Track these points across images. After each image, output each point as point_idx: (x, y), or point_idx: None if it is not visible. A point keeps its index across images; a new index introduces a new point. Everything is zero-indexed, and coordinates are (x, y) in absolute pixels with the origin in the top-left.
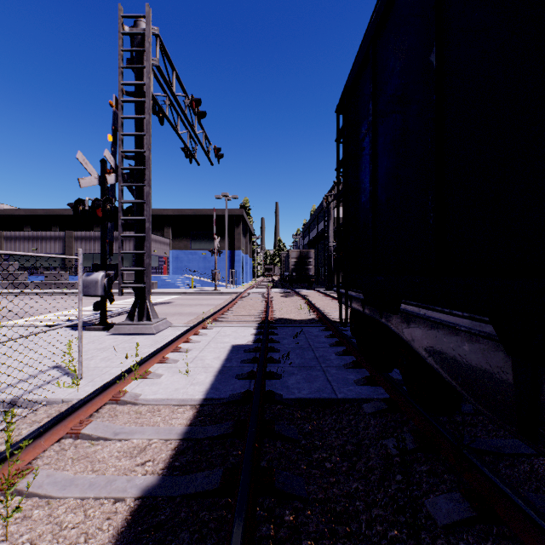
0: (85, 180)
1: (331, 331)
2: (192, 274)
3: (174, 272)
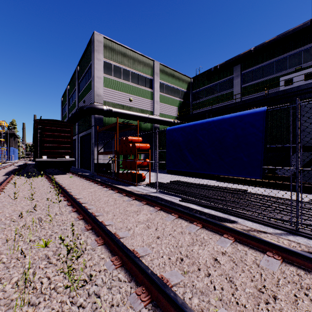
0: None
1: None
2: None
3: None
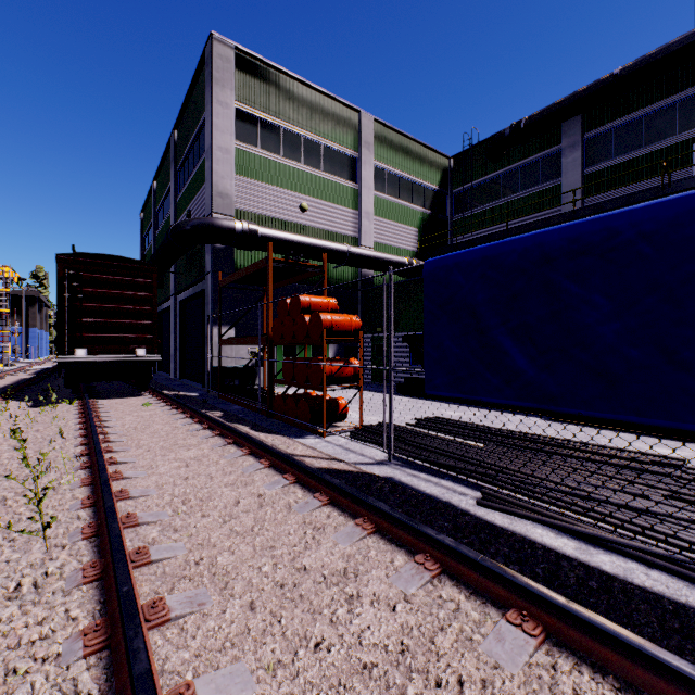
0: None
1: None
2: None
3: None
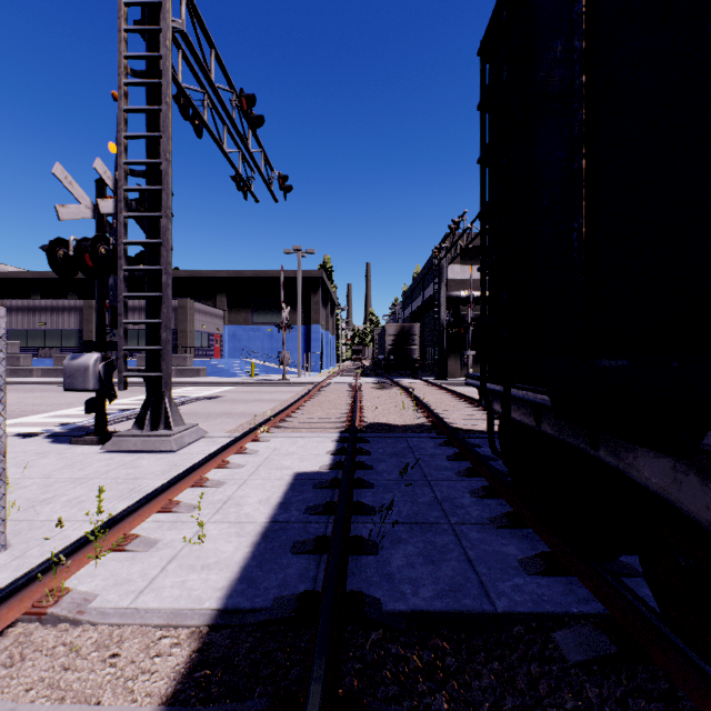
0: (68, 210)
1: (455, 447)
2: (254, 358)
3: (231, 354)
